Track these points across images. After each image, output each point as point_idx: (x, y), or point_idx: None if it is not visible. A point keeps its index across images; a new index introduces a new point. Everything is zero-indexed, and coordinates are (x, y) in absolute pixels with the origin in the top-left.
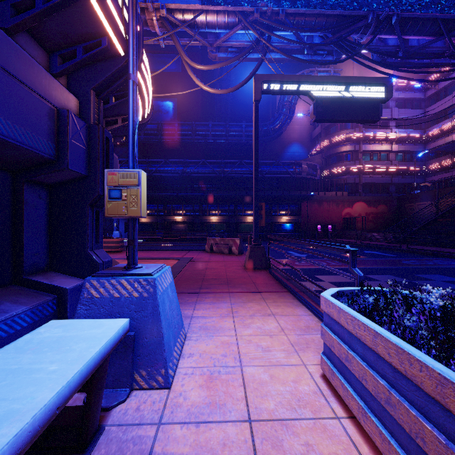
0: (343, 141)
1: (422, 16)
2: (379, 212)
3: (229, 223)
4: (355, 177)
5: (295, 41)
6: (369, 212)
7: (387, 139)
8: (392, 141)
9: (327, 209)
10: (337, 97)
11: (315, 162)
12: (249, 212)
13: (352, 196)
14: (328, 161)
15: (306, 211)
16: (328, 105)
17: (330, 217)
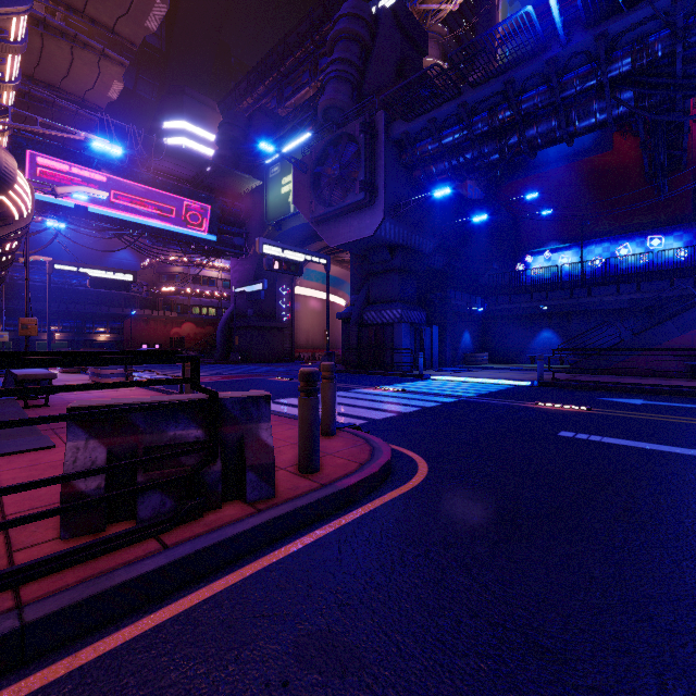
0: (174, 262)
1: (163, 236)
2: (207, 332)
3: (19, 341)
4: (185, 298)
5: (82, 233)
6: (198, 333)
7: (215, 267)
8: (220, 270)
9: (155, 328)
10: (105, 277)
11: (145, 277)
12: (53, 328)
13: (181, 317)
14: (160, 277)
15: (131, 329)
16: (98, 281)
17: (158, 337)
